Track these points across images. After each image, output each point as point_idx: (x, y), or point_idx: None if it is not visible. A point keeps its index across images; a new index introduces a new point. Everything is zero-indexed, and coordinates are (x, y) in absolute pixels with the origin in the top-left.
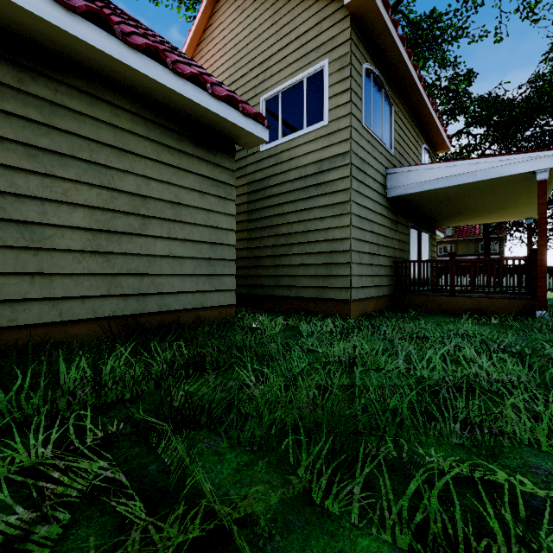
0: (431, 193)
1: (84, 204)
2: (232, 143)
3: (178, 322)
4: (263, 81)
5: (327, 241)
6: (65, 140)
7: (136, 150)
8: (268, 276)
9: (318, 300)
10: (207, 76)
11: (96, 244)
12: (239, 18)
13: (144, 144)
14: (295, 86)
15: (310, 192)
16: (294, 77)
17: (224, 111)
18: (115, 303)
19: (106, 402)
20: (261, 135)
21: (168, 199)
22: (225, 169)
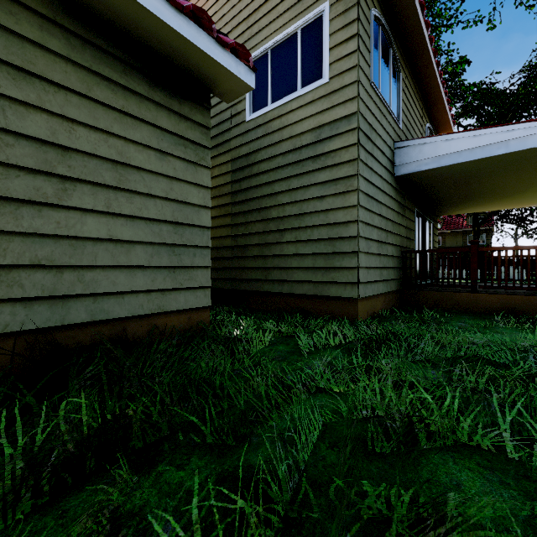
0: (448, 170)
1: None
2: (206, 90)
3: (123, 335)
4: (249, 38)
5: (327, 225)
6: None
7: (49, 75)
8: (255, 268)
9: (316, 297)
10: None
11: None
12: None
13: (64, 68)
14: (287, 40)
15: (306, 166)
16: (286, 29)
17: (189, 32)
18: (8, 312)
19: None
20: (244, 78)
21: (105, 155)
22: (195, 125)
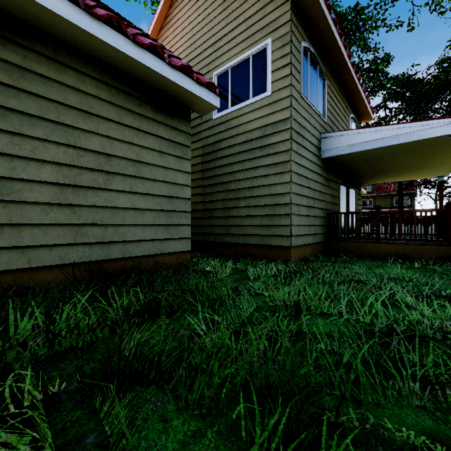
0: (359, 154)
1: (51, 161)
2: (188, 109)
3: (139, 267)
4: (215, 59)
5: (270, 195)
6: (33, 102)
7: (101, 113)
8: (219, 225)
9: (262, 246)
10: (166, 50)
11: (63, 198)
12: (195, 6)
13: (108, 108)
14: (242, 63)
15: (255, 153)
16: (241, 55)
17: (180, 80)
18: (81, 251)
19: (59, 351)
20: (213, 102)
21: (130, 157)
22: (181, 132)
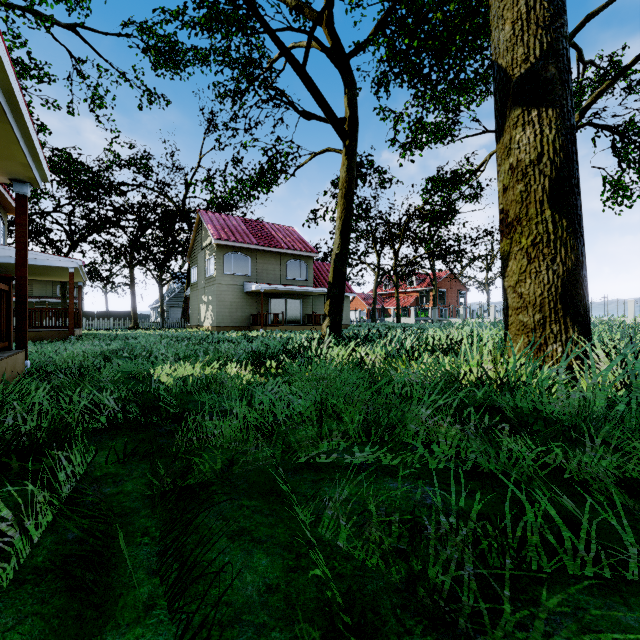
0: (6, 263)
1: None
2: None
3: None
4: None
5: None
6: None
7: None
8: None
9: None
10: None
11: None
12: None
13: None
14: None
15: None
16: None
17: None
18: None
19: None
20: None
21: None
22: None
